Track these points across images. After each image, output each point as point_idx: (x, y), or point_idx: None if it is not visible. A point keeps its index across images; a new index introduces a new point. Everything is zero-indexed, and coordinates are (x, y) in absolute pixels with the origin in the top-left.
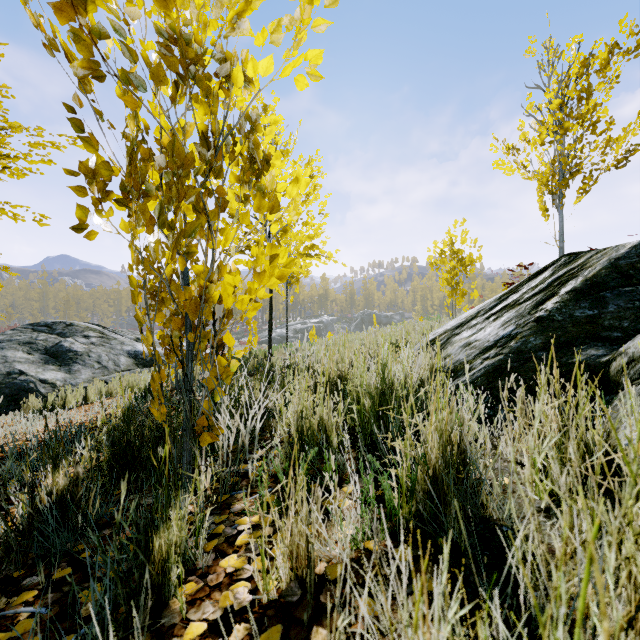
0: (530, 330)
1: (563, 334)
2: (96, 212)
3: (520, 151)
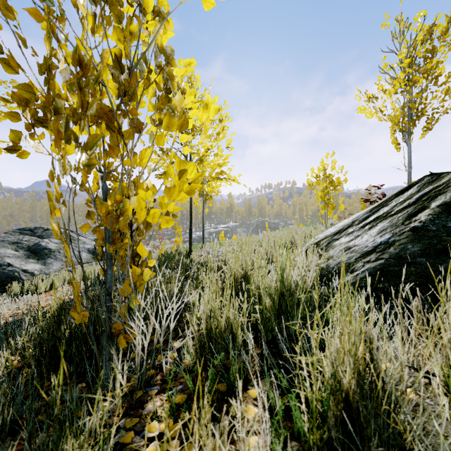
0: (407, 238)
1: (439, 242)
2: (29, 135)
3: (378, 99)
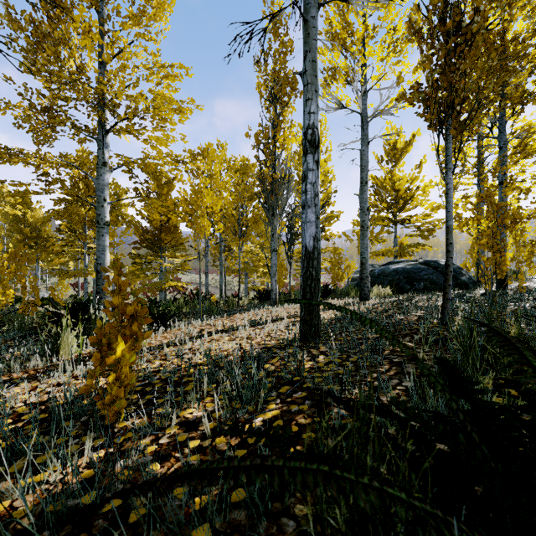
0: None
1: None
2: None
3: None
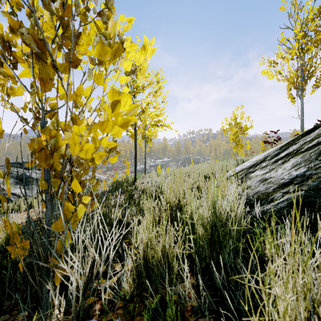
0: None
1: None
2: None
3: (278, 64)
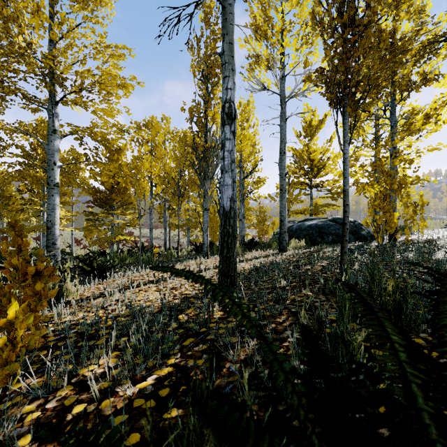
0: None
1: None
2: None
3: None
